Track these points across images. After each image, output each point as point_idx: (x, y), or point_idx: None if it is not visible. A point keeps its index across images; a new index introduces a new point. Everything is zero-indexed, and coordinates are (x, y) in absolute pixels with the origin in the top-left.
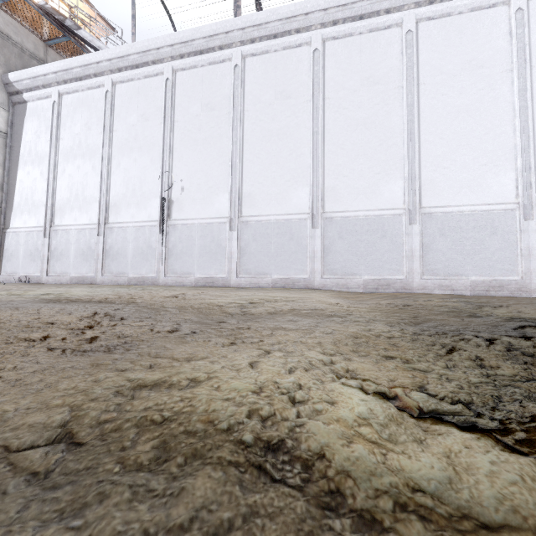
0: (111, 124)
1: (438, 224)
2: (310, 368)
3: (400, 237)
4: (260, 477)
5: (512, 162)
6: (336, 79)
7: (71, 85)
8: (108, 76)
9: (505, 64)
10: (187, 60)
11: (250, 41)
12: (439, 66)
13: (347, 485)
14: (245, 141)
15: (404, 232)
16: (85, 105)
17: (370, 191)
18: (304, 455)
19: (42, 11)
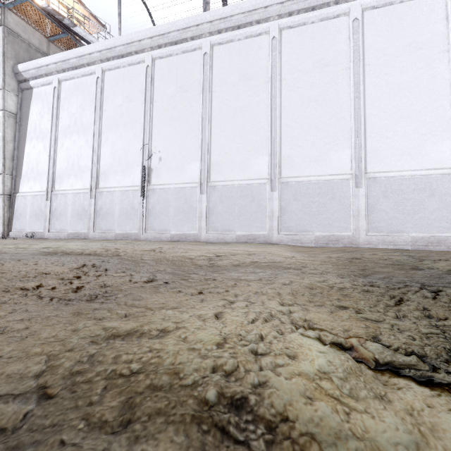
0: (101, 105)
1: (381, 187)
2: (270, 318)
3: (348, 199)
4: (223, 440)
5: (448, 132)
6: (291, 63)
7: (68, 73)
8: (98, 65)
9: (442, 46)
10: (164, 50)
11: (217, 32)
12: (382, 49)
13: (313, 450)
14: (213, 118)
15: (352, 194)
16: (79, 89)
17: (321, 159)
18: (267, 414)
19: (45, 12)
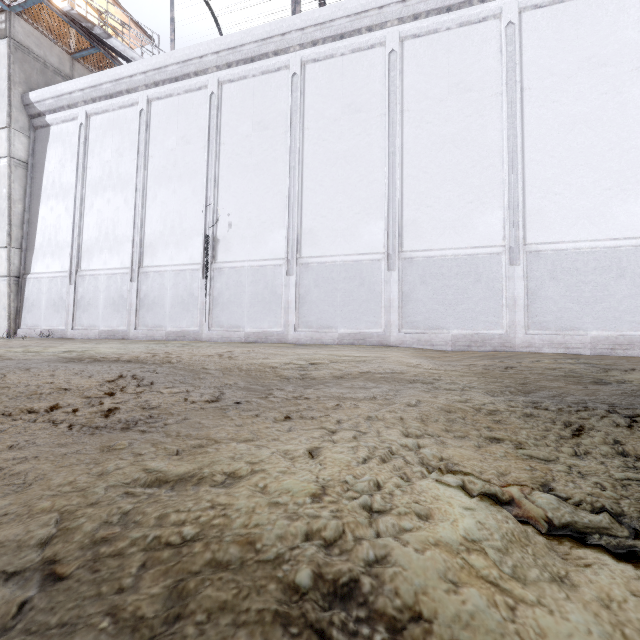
0: (147, 149)
1: (548, 265)
2: (390, 456)
3: (499, 281)
4: None
5: None
6: (417, 87)
7: (100, 104)
8: (143, 92)
9: (635, 61)
10: (235, 70)
11: (312, 44)
12: (548, 66)
13: None
14: (305, 166)
15: (504, 275)
16: (116, 127)
17: (460, 224)
18: (390, 607)
19: (67, 18)
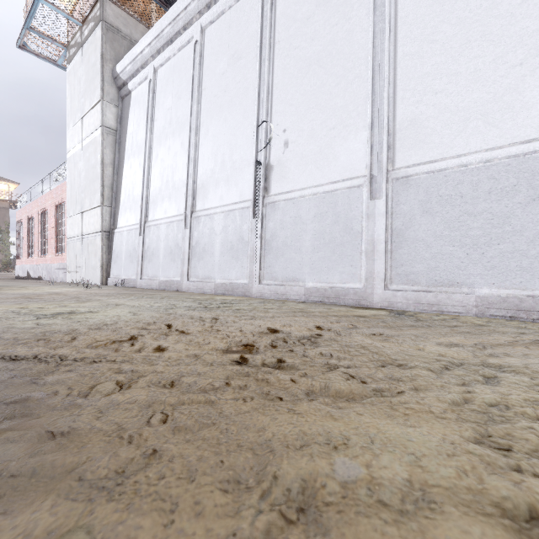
0: (200, 82)
1: None
2: None
3: None
4: None
5: None
6: None
7: (164, 54)
8: (197, 22)
9: None
10: None
11: None
12: None
13: None
14: (401, 22)
15: None
16: (175, 71)
17: None
18: None
19: None
